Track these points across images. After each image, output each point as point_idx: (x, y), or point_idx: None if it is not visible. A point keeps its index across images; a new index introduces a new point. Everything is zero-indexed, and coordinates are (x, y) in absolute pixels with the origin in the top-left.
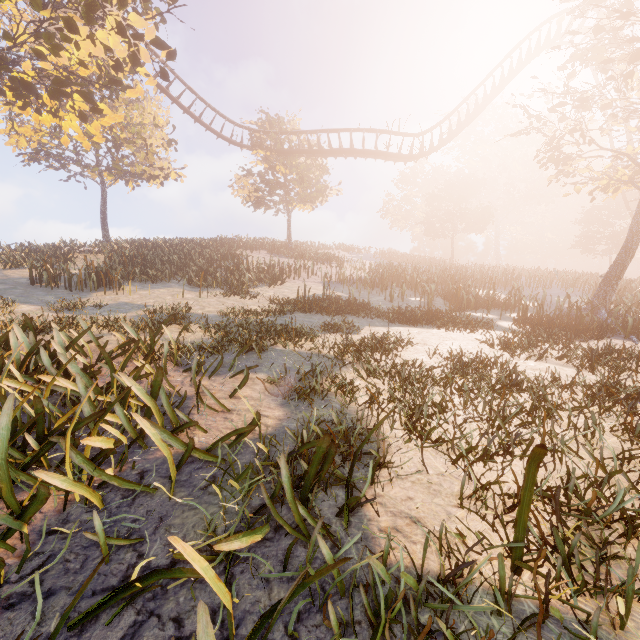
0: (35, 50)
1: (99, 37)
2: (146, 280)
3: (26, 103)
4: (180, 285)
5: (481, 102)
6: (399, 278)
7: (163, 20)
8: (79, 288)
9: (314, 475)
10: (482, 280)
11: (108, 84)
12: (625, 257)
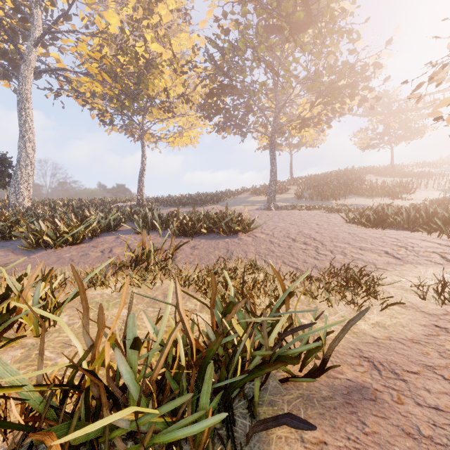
0: (325, 114)
1: (347, 102)
2: (335, 196)
3: (300, 130)
4: (356, 197)
5: None
6: None
7: (367, 83)
8: (324, 200)
9: None
10: None
11: (338, 116)
12: None
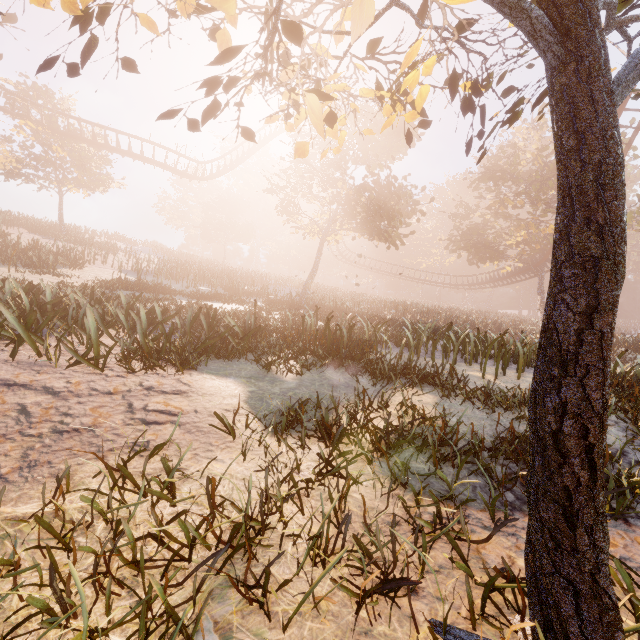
0: None
1: None
2: None
3: None
4: None
5: (247, 152)
6: (189, 273)
7: None
8: None
9: (206, 319)
10: (247, 280)
11: None
12: (314, 272)
